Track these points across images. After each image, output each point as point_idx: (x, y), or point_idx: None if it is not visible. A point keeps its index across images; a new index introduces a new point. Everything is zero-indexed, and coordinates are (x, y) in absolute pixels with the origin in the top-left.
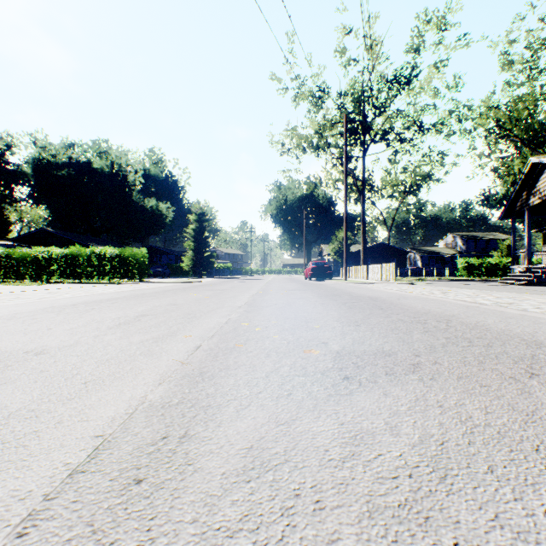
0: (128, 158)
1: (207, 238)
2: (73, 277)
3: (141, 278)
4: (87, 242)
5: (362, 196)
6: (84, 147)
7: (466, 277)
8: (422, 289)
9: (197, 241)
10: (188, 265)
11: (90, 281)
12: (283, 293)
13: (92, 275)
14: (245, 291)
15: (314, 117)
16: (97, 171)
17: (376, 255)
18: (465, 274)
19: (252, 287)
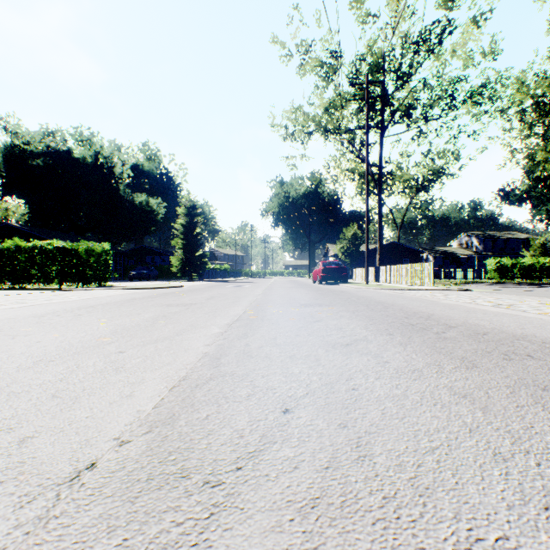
0: (114, 148)
1: (199, 235)
2: (9, 281)
3: (100, 282)
4: (58, 239)
5: (378, 186)
6: (64, 134)
7: (497, 280)
8: (546, 305)
9: (187, 238)
10: (177, 266)
11: (38, 286)
12: (295, 318)
13: (34, 277)
14: (223, 308)
15: (322, 92)
16: (79, 161)
17: (387, 255)
18: (496, 276)
19: (242, 298)
